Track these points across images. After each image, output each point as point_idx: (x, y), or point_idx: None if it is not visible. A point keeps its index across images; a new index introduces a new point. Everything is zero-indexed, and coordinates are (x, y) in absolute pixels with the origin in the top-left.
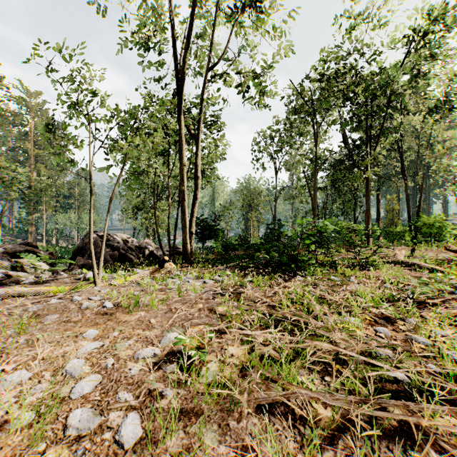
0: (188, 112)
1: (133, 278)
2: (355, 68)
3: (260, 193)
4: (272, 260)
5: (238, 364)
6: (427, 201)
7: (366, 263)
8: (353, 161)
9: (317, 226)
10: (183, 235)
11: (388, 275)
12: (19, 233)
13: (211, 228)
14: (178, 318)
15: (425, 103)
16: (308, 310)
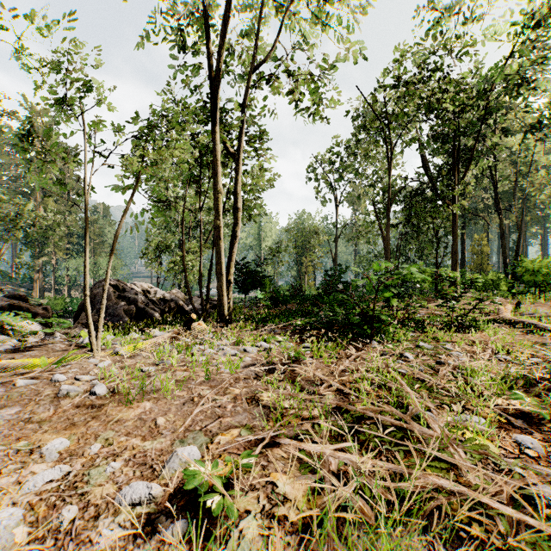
0: (225, 125)
1: (148, 345)
2: (440, 70)
3: (318, 231)
4: (336, 319)
5: (295, 521)
6: (523, 241)
7: (463, 322)
8: (435, 191)
9: (399, 272)
10: (218, 284)
11: (502, 341)
12: (23, 281)
13: (255, 275)
14: (202, 413)
15: (521, 120)
16: (398, 399)
